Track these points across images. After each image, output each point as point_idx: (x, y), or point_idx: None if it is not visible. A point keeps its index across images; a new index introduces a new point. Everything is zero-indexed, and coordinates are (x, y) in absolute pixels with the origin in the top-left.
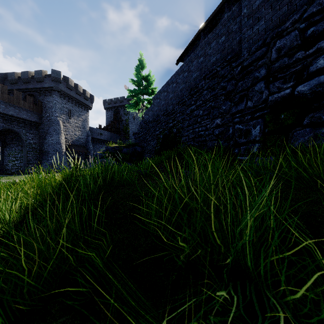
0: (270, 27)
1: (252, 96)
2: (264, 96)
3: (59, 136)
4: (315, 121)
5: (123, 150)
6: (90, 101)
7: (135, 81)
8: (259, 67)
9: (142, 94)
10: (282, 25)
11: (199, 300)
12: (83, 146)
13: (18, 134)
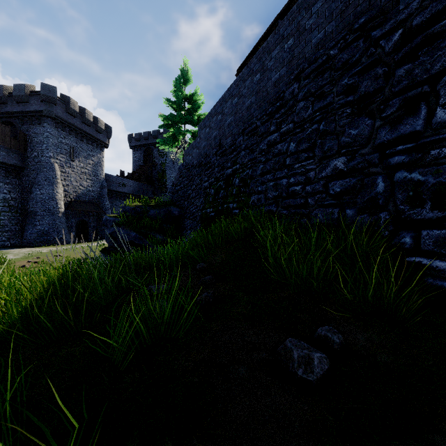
0: None
1: None
2: None
3: (54, 188)
4: None
5: (149, 212)
6: (106, 135)
7: (171, 102)
8: None
9: (183, 123)
10: None
11: None
12: (94, 203)
13: None
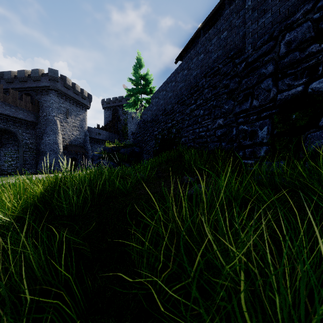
0: (278, 20)
1: (258, 94)
2: (271, 94)
3: (56, 136)
4: None
5: (121, 150)
6: (88, 100)
7: (133, 80)
8: (266, 62)
9: (140, 93)
10: (292, 16)
11: None
12: (81, 146)
13: (15, 134)
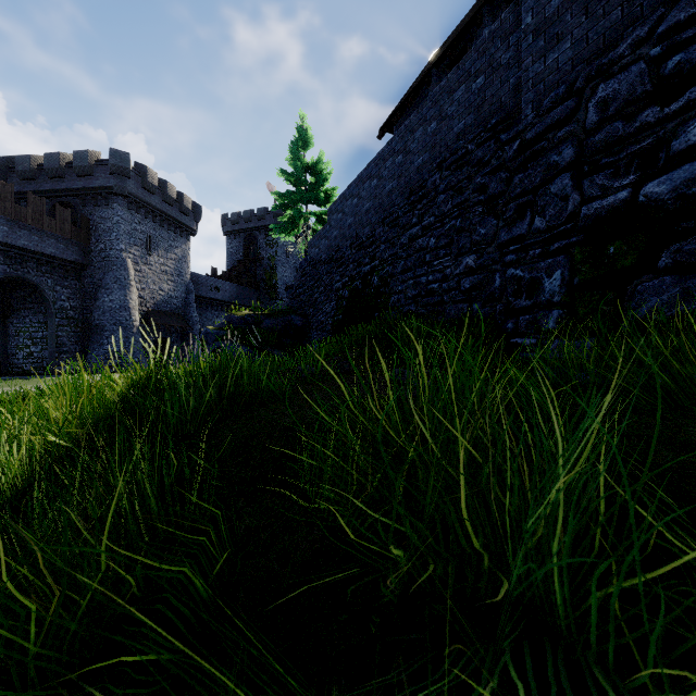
0: (584, 55)
1: (545, 206)
2: (570, 206)
3: (126, 294)
4: (685, 261)
5: (263, 322)
6: (194, 217)
7: (290, 174)
8: (561, 142)
9: (305, 202)
10: (611, 50)
11: (433, 689)
12: (178, 314)
13: (39, 289)
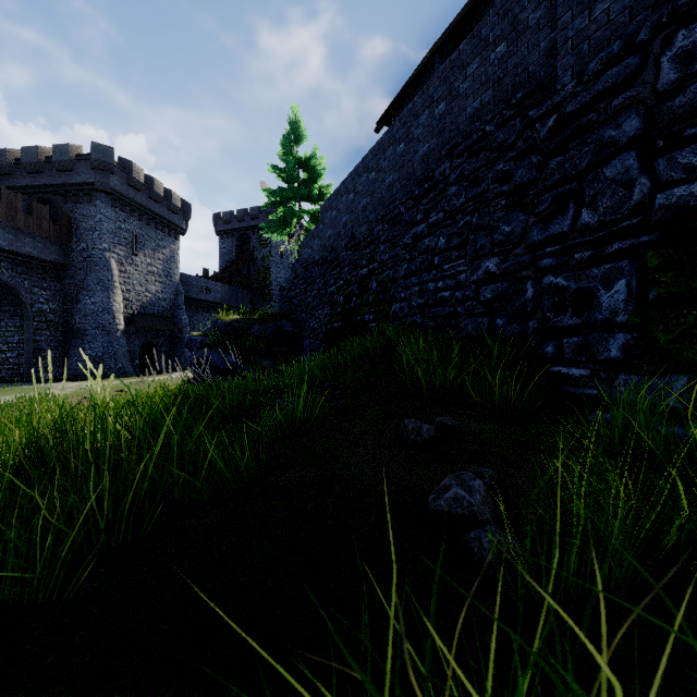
0: None
1: (596, 195)
2: (636, 194)
3: (110, 296)
4: None
5: (252, 328)
6: (183, 216)
7: (282, 169)
8: (618, 111)
9: (298, 200)
10: None
11: None
12: (166, 317)
13: (14, 291)
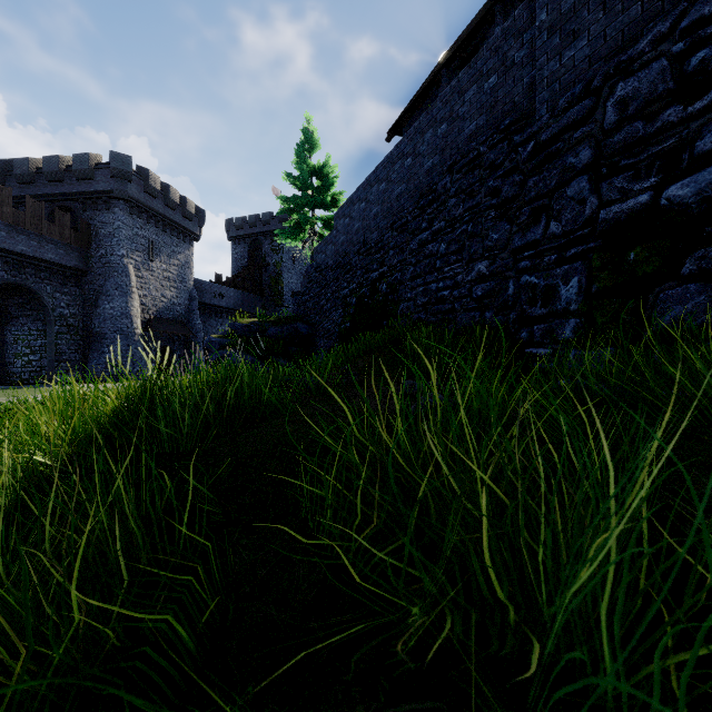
0: (602, 53)
1: (561, 210)
2: (587, 210)
3: (128, 301)
4: (710, 268)
5: (268, 330)
6: (197, 222)
7: (296, 177)
8: (577, 143)
9: (311, 207)
10: (630, 46)
11: None
12: (181, 322)
13: (37, 296)
